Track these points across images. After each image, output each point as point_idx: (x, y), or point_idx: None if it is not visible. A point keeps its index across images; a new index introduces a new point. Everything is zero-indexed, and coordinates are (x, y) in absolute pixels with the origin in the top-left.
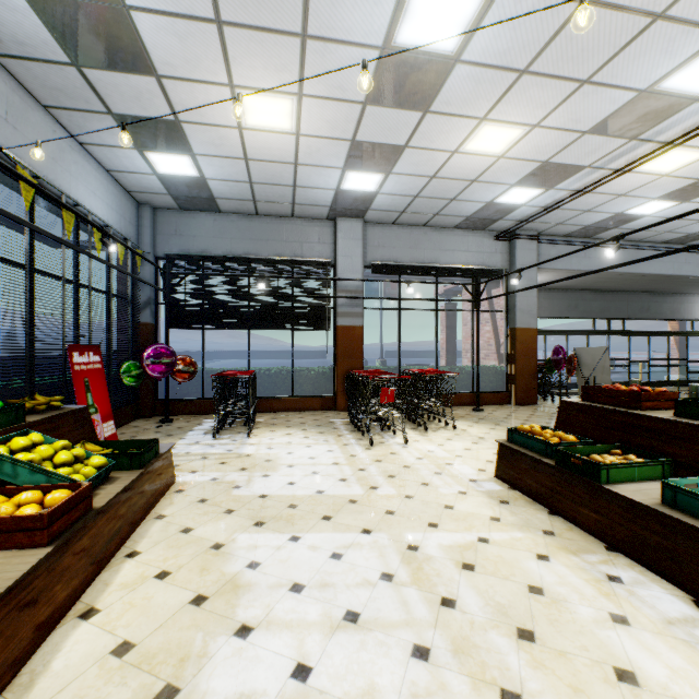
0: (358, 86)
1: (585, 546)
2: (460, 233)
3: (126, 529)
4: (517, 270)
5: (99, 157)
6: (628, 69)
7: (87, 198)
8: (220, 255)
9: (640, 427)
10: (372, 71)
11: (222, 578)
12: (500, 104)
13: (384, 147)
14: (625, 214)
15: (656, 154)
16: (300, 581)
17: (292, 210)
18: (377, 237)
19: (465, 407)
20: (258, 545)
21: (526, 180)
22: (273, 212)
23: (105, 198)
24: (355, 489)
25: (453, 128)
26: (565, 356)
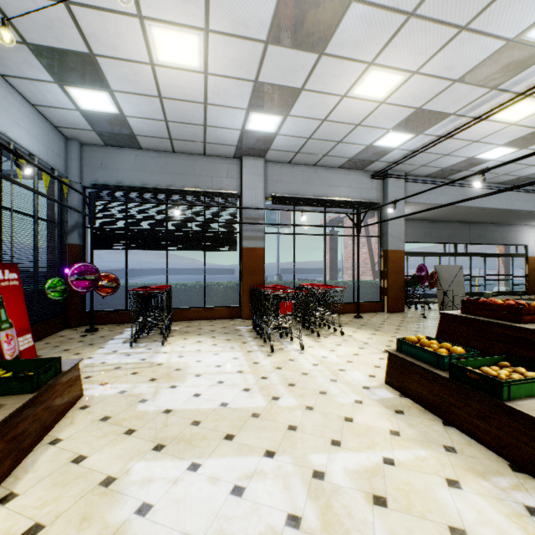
0: (261, 23)
1: (491, 466)
2: (343, 172)
3: (6, 464)
4: (392, 201)
5: (23, 91)
6: (502, 16)
7: (10, 127)
8: (141, 185)
9: (524, 340)
10: (274, 7)
11: (103, 532)
12: (387, 48)
13: (284, 90)
14: (475, 158)
15: (512, 102)
16: (195, 533)
17: (203, 148)
18: (276, 174)
19: (348, 315)
20: (153, 478)
21: (401, 125)
22: (188, 150)
23: (30, 129)
24: (258, 401)
25: (344, 72)
26: (427, 273)
